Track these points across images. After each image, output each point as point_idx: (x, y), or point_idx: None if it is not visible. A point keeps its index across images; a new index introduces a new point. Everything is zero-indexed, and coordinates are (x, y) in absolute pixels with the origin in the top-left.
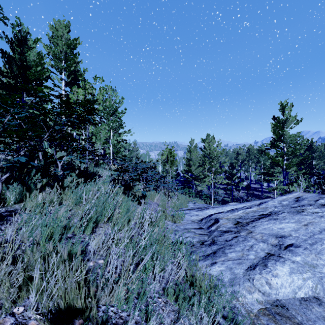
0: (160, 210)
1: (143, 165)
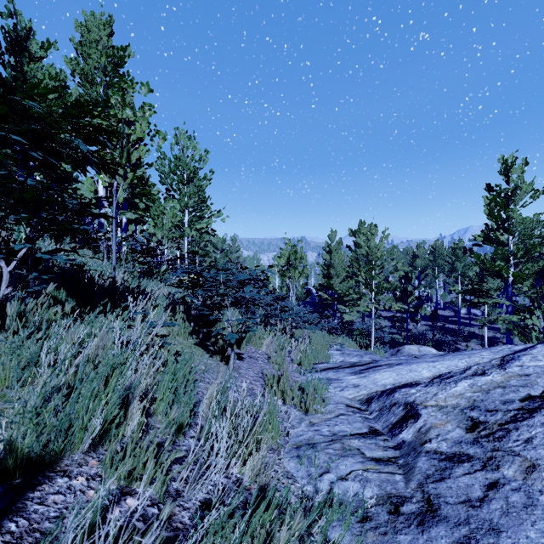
0: (272, 378)
1: (243, 276)
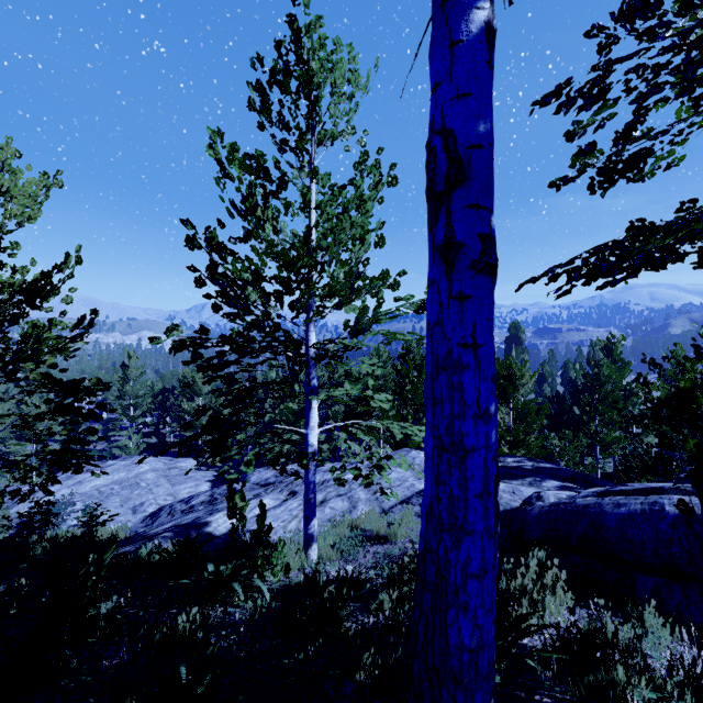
0: None
1: None
